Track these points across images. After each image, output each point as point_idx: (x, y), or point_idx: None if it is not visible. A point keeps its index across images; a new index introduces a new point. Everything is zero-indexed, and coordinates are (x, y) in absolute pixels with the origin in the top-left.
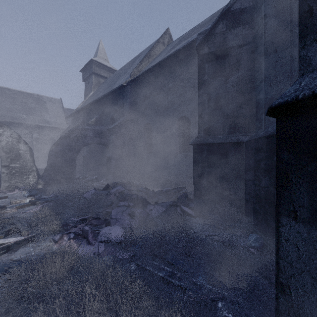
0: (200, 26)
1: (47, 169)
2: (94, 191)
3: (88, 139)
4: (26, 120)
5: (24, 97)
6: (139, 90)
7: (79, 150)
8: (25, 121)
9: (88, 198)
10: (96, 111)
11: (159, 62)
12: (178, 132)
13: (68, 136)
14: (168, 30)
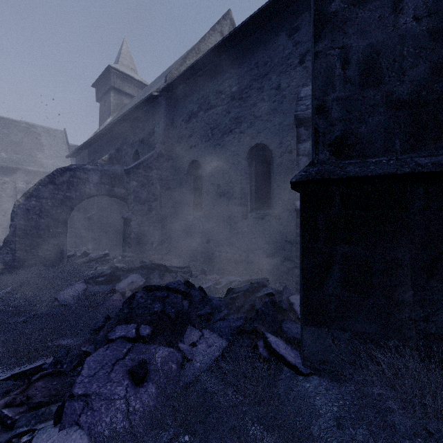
0: None
1: (9, 240)
2: (84, 287)
3: (91, 188)
4: (6, 160)
5: (3, 125)
6: (181, 103)
7: (73, 206)
8: (3, 162)
9: (66, 303)
10: (111, 144)
11: (214, 46)
12: (249, 173)
13: (50, 181)
14: (229, 13)
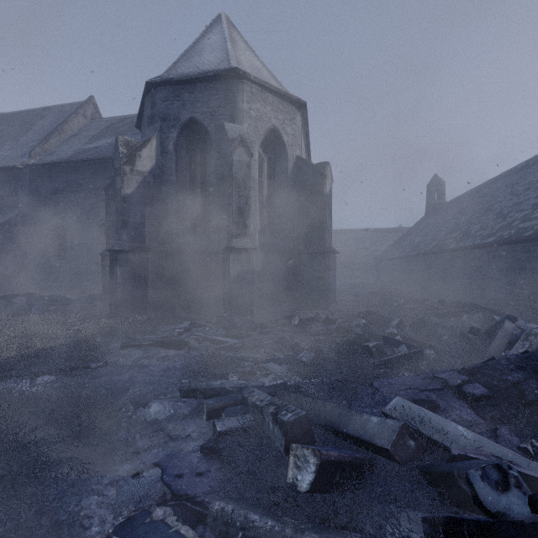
0: (131, 125)
1: None
2: None
3: None
4: None
5: None
6: (46, 179)
7: None
8: None
9: None
10: None
11: (75, 160)
12: (101, 238)
13: None
14: (93, 99)
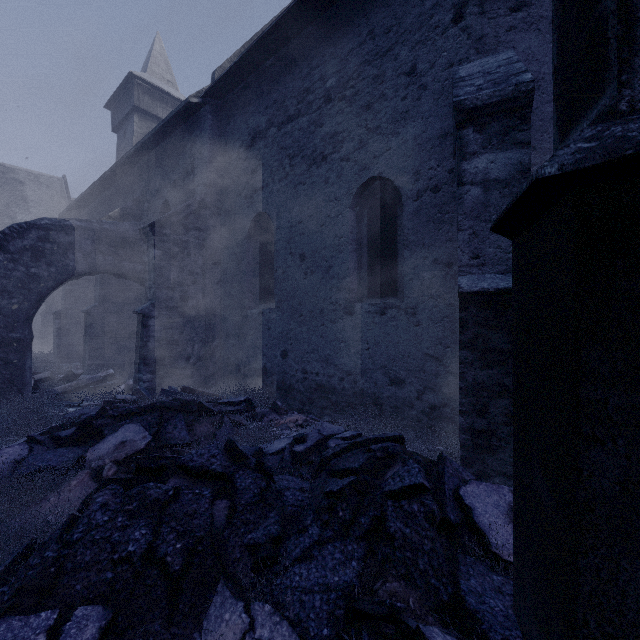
0: None
1: None
2: (22, 454)
3: (78, 260)
4: None
5: None
6: (238, 117)
7: (43, 292)
8: None
9: None
10: (128, 193)
11: (294, 3)
12: (356, 233)
13: None
14: None
